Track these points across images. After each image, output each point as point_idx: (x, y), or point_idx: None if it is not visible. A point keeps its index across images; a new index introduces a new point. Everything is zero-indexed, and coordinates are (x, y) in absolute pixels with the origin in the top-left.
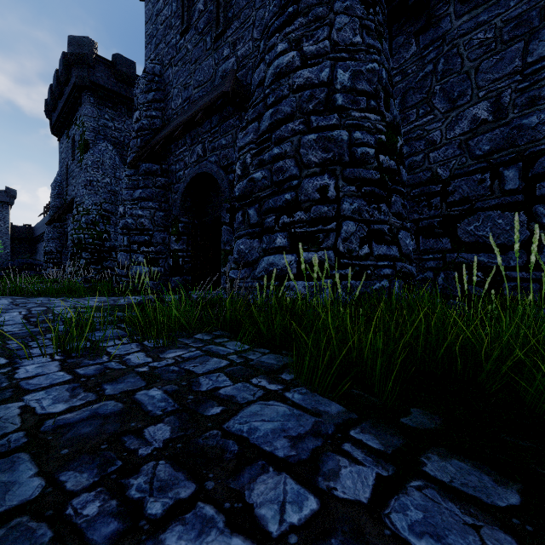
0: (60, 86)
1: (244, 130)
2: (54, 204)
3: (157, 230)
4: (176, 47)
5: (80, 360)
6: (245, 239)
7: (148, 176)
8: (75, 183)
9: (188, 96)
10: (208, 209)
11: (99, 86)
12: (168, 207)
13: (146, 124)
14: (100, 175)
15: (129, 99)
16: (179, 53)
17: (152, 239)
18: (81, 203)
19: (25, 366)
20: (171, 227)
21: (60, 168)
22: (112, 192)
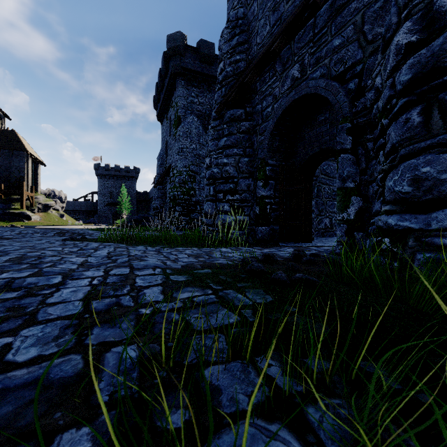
0: (162, 80)
1: None
2: (158, 172)
3: (242, 177)
4: None
5: None
6: (434, 154)
7: (232, 123)
8: (171, 153)
9: (278, 17)
10: (297, 147)
11: (187, 70)
12: (252, 152)
13: (230, 71)
14: (189, 143)
15: (209, 76)
16: None
17: (237, 187)
18: (175, 167)
19: None
20: (257, 172)
21: (162, 144)
22: (197, 156)
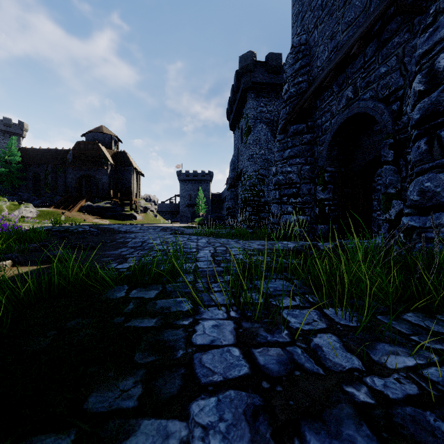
0: (234, 95)
1: (429, 29)
2: (231, 176)
3: (304, 182)
4: (322, 5)
5: (255, 328)
6: (434, 174)
7: (295, 136)
8: (242, 159)
9: (335, 45)
10: (356, 154)
11: (257, 84)
12: (313, 160)
13: (293, 92)
14: (258, 149)
15: (277, 85)
16: (324, 9)
17: (299, 191)
18: (246, 172)
19: (204, 320)
20: (317, 178)
21: (234, 151)
22: (265, 160)
